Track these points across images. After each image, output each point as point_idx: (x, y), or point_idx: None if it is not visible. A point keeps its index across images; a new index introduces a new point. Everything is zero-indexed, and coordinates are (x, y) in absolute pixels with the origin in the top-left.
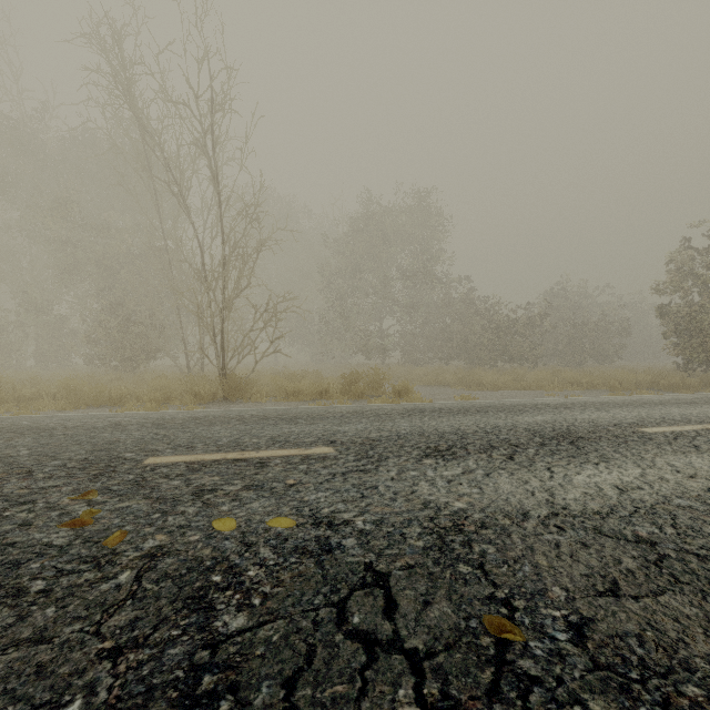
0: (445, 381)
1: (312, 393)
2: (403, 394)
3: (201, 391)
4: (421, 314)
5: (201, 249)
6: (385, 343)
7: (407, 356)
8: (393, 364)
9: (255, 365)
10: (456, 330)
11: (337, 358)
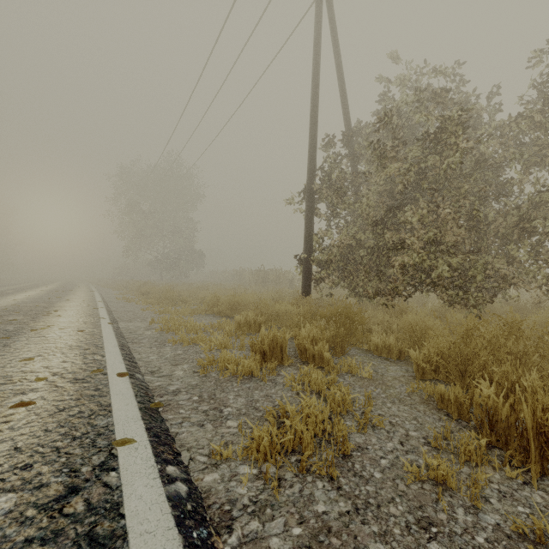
0: None
1: None
2: None
3: None
4: None
5: None
6: None
7: None
8: None
9: None
10: None
11: None
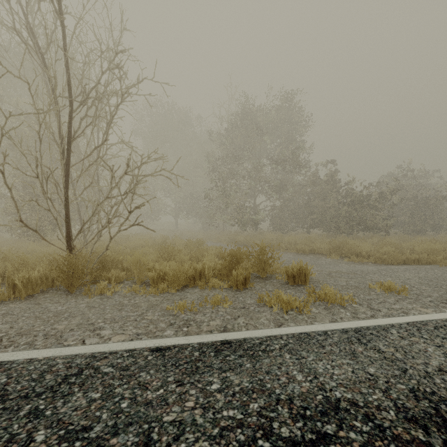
0: (317, 249)
1: (179, 279)
2: (298, 278)
3: (15, 281)
4: (287, 192)
5: (55, 103)
6: (258, 215)
7: (275, 225)
8: (264, 232)
9: (109, 241)
10: (316, 204)
11: (221, 227)
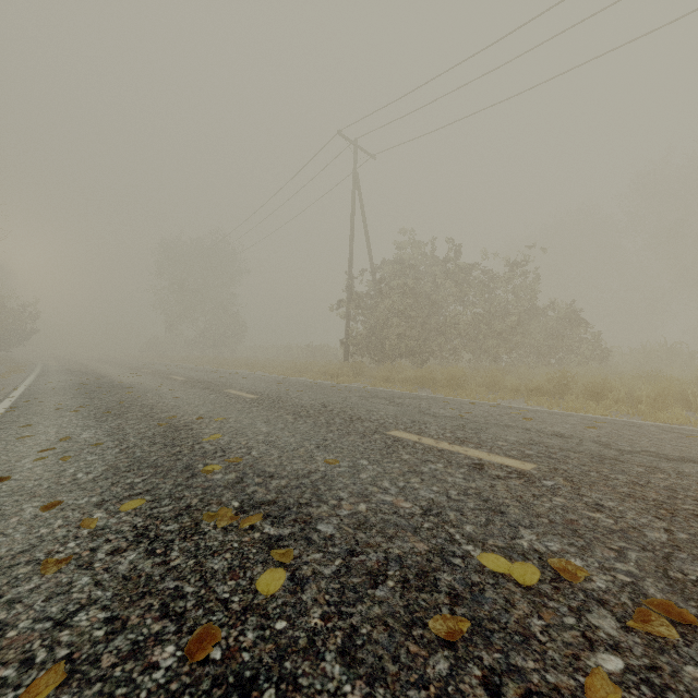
0: None
1: None
2: None
3: None
4: None
5: None
6: None
7: None
8: None
9: None
10: None
11: None
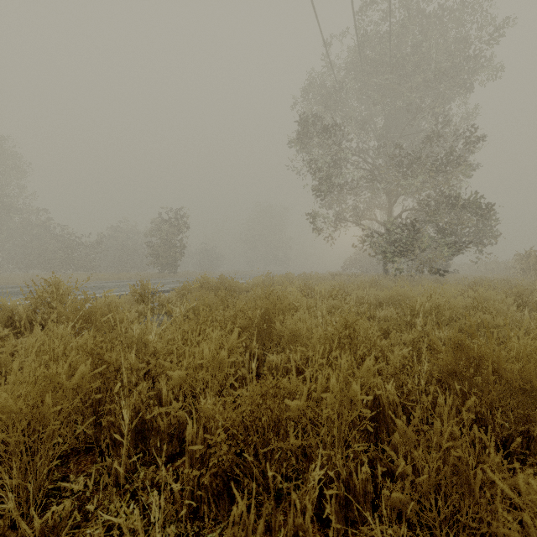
0: (15, 282)
1: None
2: None
3: None
4: None
5: None
6: None
7: None
8: None
9: None
10: (34, 247)
11: None
